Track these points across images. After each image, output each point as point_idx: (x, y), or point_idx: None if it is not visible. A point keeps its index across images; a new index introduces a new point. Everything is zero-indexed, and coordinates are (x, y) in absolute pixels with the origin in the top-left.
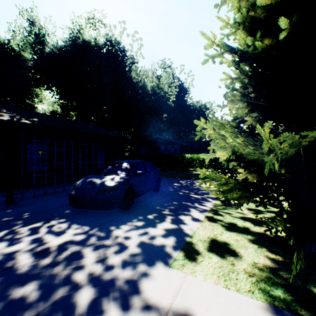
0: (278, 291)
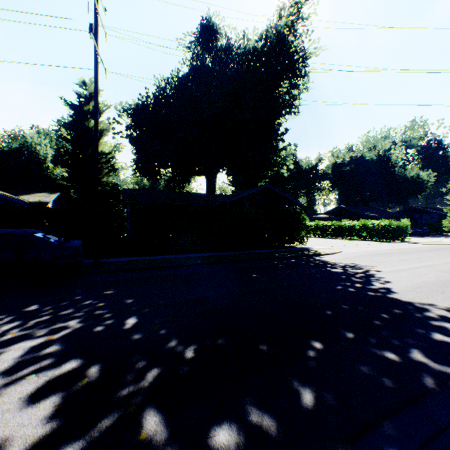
0: None
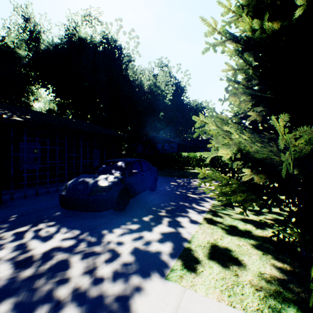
0: (291, 309)
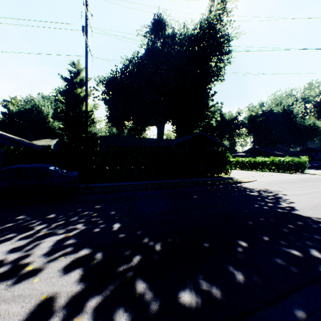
0: None
